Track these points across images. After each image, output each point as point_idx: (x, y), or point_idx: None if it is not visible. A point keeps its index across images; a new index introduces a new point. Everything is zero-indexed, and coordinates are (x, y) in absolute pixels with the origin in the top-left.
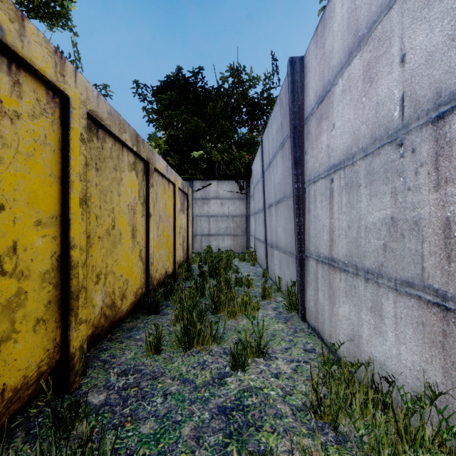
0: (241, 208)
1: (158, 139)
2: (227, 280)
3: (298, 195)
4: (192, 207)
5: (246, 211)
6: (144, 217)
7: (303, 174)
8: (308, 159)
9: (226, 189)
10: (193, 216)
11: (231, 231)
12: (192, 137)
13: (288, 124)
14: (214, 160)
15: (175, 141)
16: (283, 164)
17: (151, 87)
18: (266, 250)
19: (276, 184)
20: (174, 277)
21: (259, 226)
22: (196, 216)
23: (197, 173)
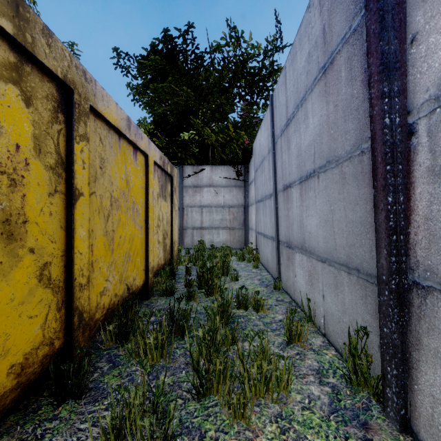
0: (238, 197)
1: (148, 125)
2: (225, 305)
3: (393, 142)
4: (182, 196)
5: (245, 201)
6: (59, 197)
7: (403, 92)
8: (434, 45)
9: (222, 176)
10: (183, 206)
11: (226, 224)
12: (181, 115)
13: (348, 9)
14: (207, 143)
15: (162, 119)
16: (328, 102)
17: (134, 57)
18: (278, 250)
19: (303, 148)
20: (147, 291)
21: (264, 217)
22: (186, 207)
23: (187, 157)
